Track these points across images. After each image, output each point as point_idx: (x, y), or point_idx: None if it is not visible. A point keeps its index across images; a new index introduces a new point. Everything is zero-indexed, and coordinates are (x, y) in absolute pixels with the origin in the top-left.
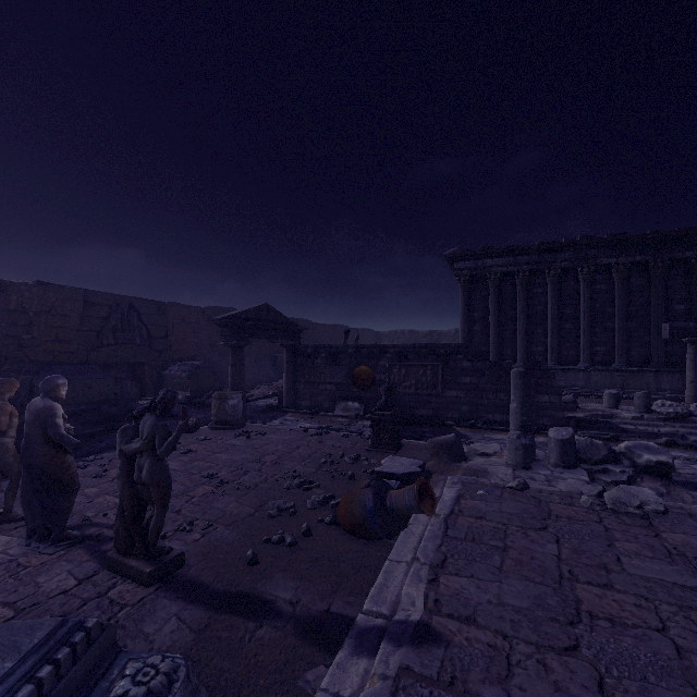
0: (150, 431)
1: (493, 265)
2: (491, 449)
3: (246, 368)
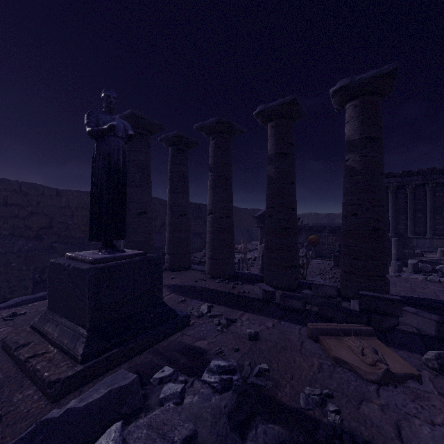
0: (306, 252)
1: None
2: None
3: (239, 235)
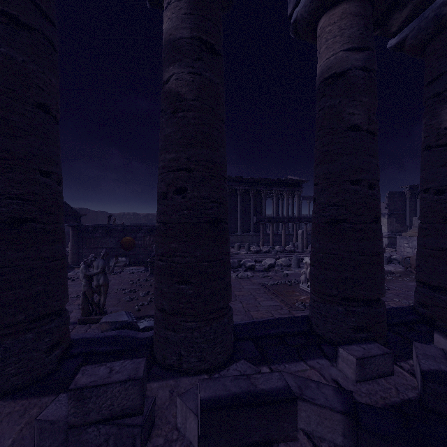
0: (103, 265)
1: None
2: None
3: None
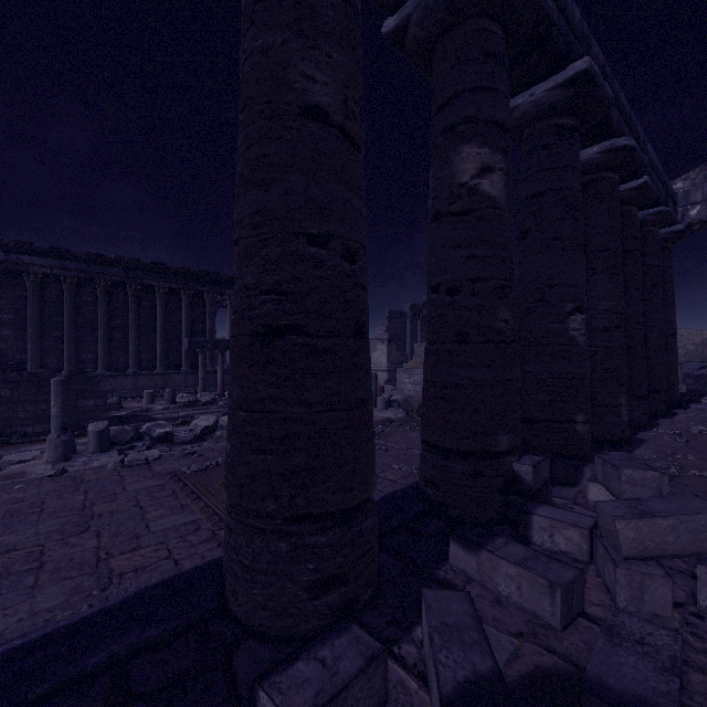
0: None
1: (34, 263)
2: (30, 455)
3: None
